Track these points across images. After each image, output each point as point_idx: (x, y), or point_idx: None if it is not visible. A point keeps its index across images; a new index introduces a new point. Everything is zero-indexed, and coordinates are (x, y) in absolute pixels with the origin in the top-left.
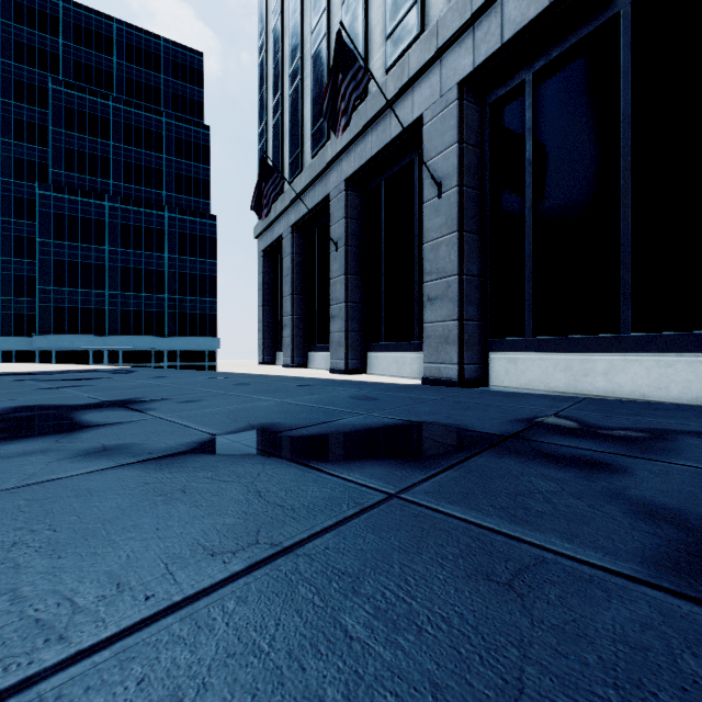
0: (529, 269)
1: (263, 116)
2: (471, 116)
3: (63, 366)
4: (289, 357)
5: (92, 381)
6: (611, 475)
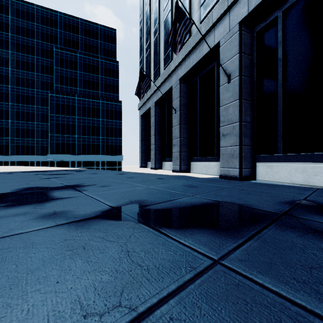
0: (280, 117)
1: (141, 53)
2: (246, 39)
3: (56, 168)
4: (153, 164)
5: (65, 175)
6: None
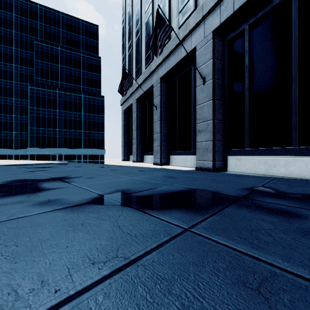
0: (246, 116)
1: (124, 51)
2: (218, 46)
3: (38, 161)
4: (135, 157)
5: (49, 168)
6: (300, 220)
